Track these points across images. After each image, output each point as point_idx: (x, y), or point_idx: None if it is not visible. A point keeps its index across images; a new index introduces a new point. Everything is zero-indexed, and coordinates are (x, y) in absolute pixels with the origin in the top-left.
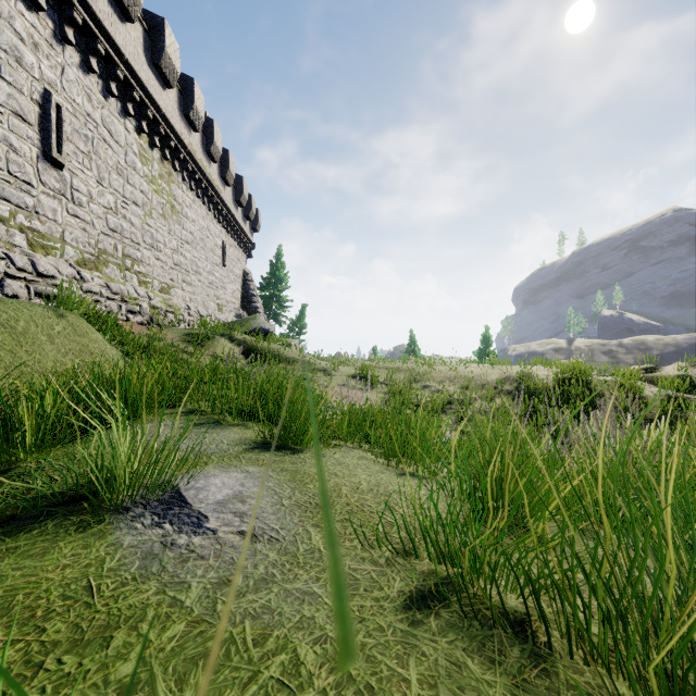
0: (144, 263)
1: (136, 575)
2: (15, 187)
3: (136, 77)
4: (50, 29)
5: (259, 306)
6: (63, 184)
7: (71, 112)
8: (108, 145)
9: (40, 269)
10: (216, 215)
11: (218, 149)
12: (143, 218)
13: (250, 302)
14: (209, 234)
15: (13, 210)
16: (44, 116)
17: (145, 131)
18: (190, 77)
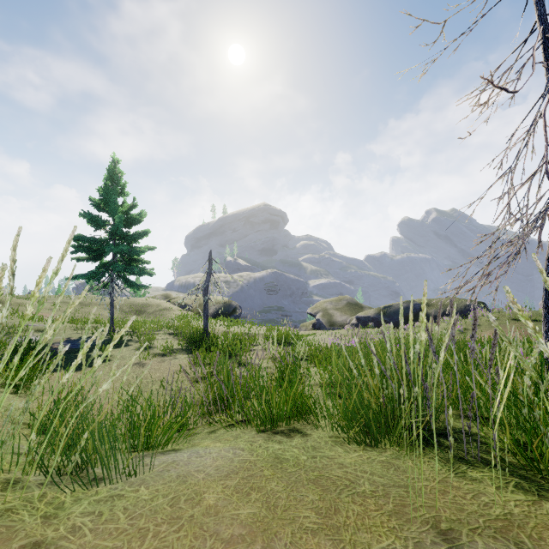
0: None
1: (35, 326)
2: None
3: None
4: None
5: None
6: None
7: None
8: None
9: None
10: None
11: None
12: None
13: None
14: None
15: None
16: None
17: None
18: None
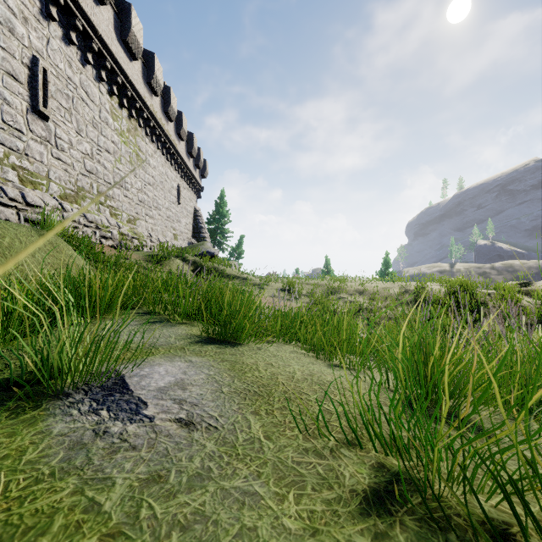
0: (114, 199)
1: (55, 469)
2: (8, 133)
3: (108, 50)
4: (37, 7)
5: (206, 236)
6: (48, 133)
7: (55, 75)
8: (85, 103)
9: (29, 200)
10: (173, 164)
11: (173, 111)
12: (113, 163)
13: (199, 233)
14: (167, 178)
15: (7, 152)
16: (32, 77)
17: (115, 93)
18: (152, 52)
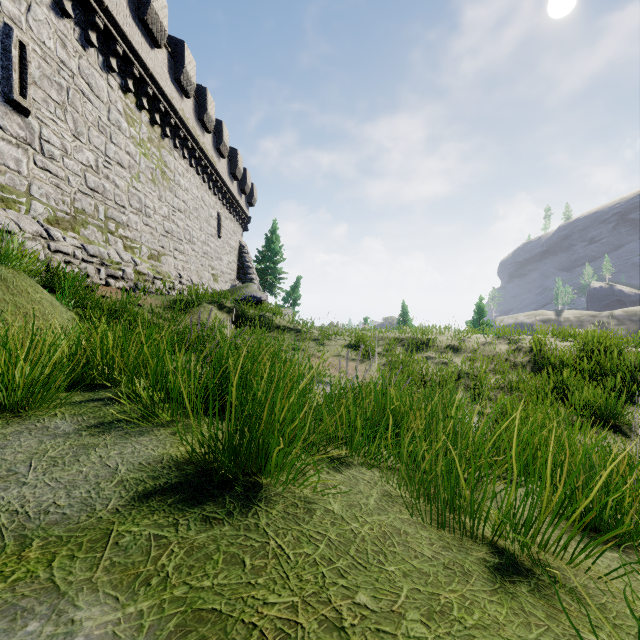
0: (130, 228)
1: None
2: None
3: (118, 29)
4: None
5: (254, 277)
6: (30, 133)
7: (40, 55)
8: (87, 98)
9: None
10: (211, 186)
11: (211, 118)
12: (129, 180)
13: (246, 274)
14: (203, 204)
15: None
16: (3, 53)
17: (130, 89)
18: (181, 40)
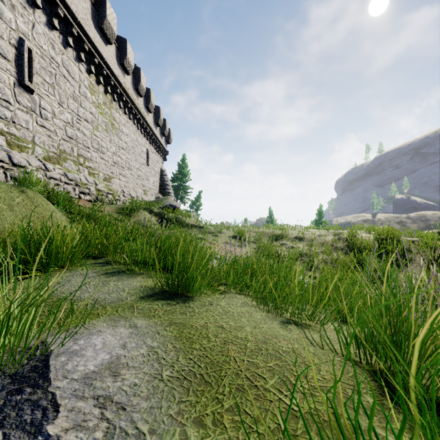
0: (92, 161)
1: None
2: None
3: (86, 35)
4: None
5: (171, 191)
6: (33, 104)
7: (39, 55)
8: (66, 79)
9: (15, 161)
10: (142, 132)
11: (143, 87)
12: (91, 130)
13: (165, 189)
14: (137, 144)
15: None
16: (19, 56)
17: (93, 72)
18: (124, 38)
